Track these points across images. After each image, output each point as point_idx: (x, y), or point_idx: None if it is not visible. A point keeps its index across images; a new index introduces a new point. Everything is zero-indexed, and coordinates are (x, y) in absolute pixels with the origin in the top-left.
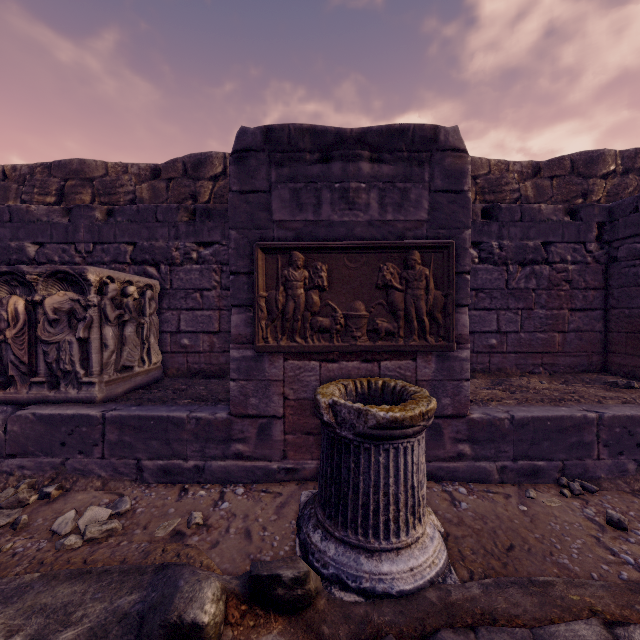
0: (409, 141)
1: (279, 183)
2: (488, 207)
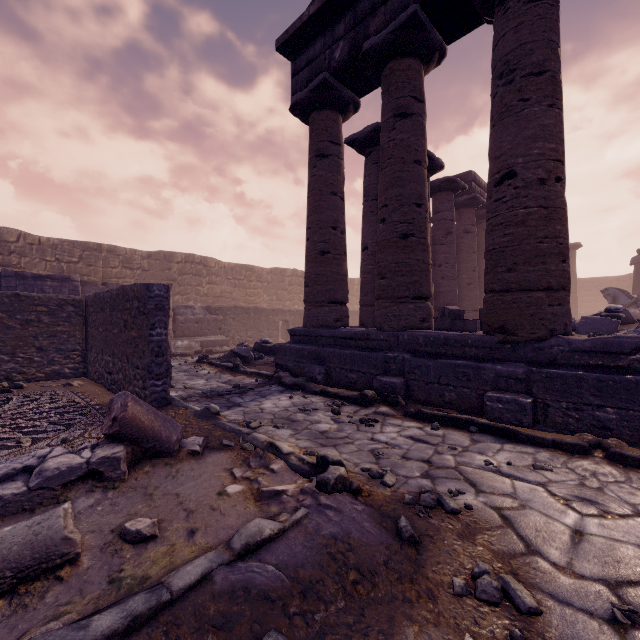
0: (62, 278)
1: (20, 285)
2: (104, 283)
